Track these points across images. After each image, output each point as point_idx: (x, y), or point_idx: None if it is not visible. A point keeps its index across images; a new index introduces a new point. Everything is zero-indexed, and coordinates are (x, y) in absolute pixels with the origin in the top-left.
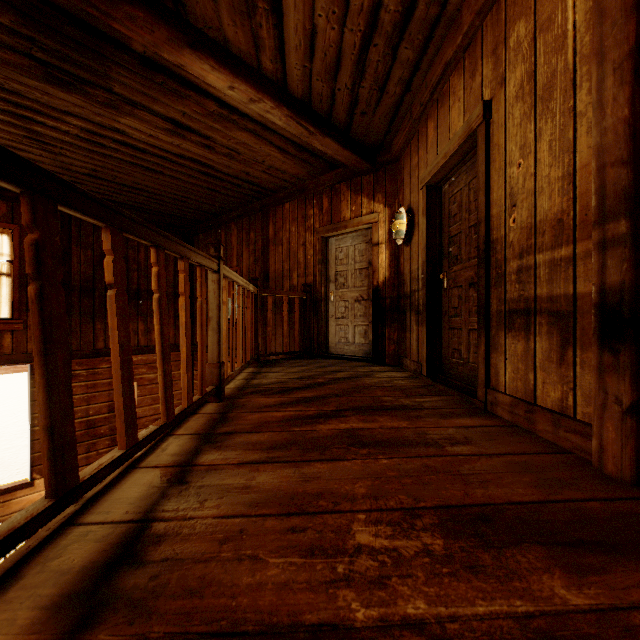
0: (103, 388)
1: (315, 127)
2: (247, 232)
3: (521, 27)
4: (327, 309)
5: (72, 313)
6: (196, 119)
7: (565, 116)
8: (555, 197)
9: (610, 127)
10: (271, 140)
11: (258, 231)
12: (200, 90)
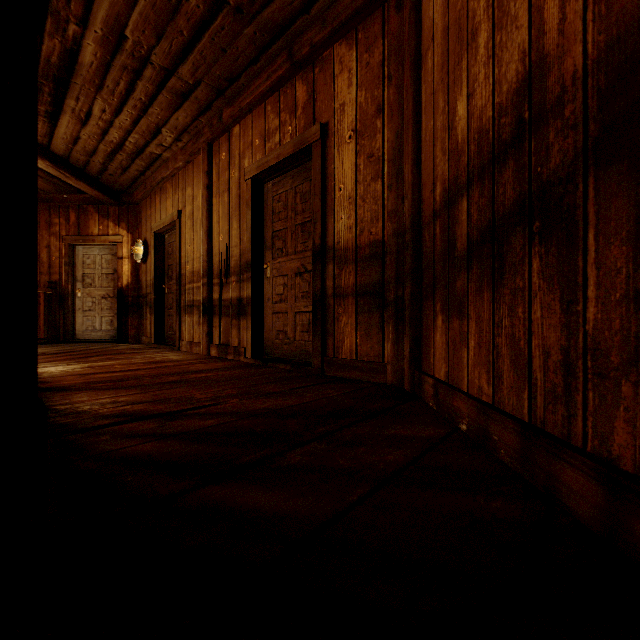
0: None
1: (72, 175)
2: None
3: (190, 190)
4: (74, 303)
5: None
6: None
7: (200, 236)
8: (198, 264)
9: (204, 249)
10: None
11: None
12: None
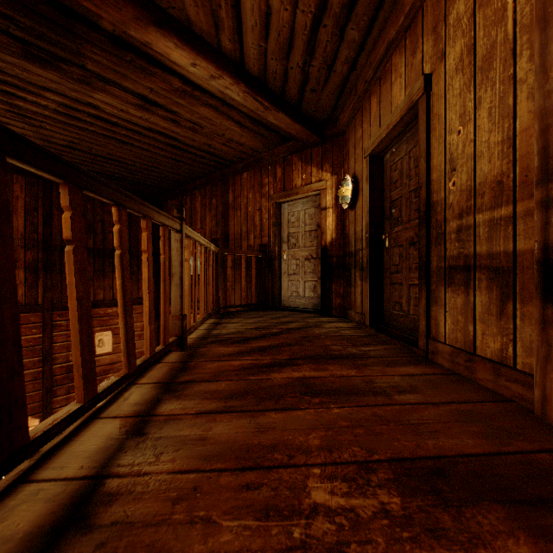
0: None
1: (270, 102)
2: (209, 198)
3: (461, 4)
4: (280, 266)
5: (53, 270)
6: (162, 95)
7: (505, 84)
8: (495, 160)
9: None
10: (230, 115)
11: (219, 197)
12: (165, 68)
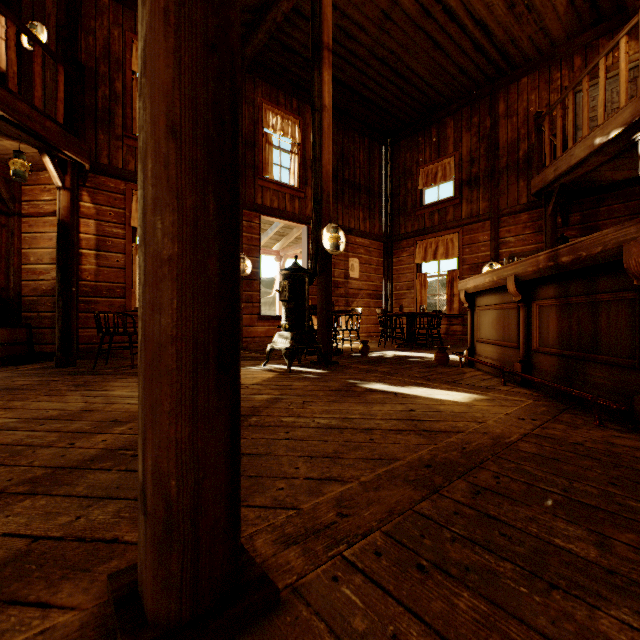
0: (341, 258)
1: None
2: (468, 119)
3: None
4: None
5: None
6: None
7: None
8: None
9: None
10: None
11: (483, 114)
12: None
